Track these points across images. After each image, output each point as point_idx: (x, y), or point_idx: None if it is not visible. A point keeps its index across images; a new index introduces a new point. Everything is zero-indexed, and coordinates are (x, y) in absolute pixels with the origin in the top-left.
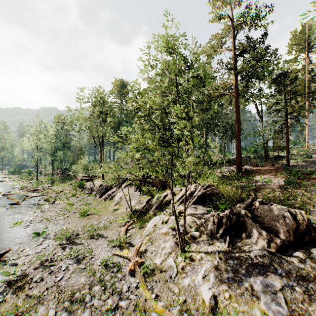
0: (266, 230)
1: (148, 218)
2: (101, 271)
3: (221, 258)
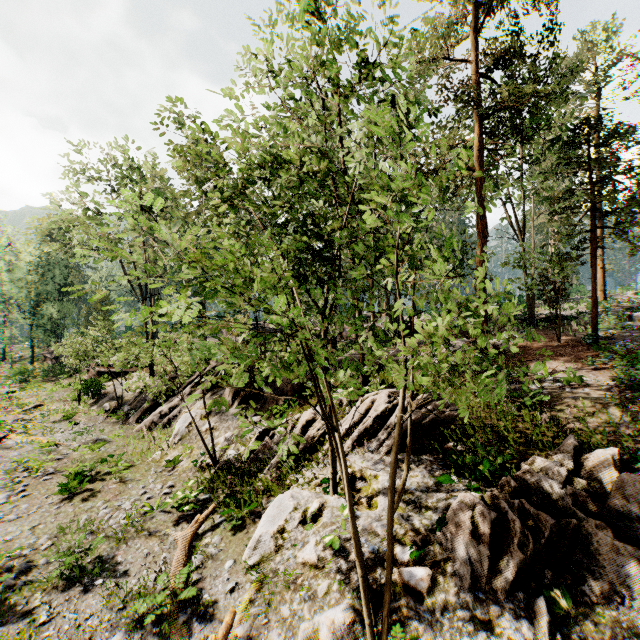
0: None
1: (262, 493)
2: None
3: None
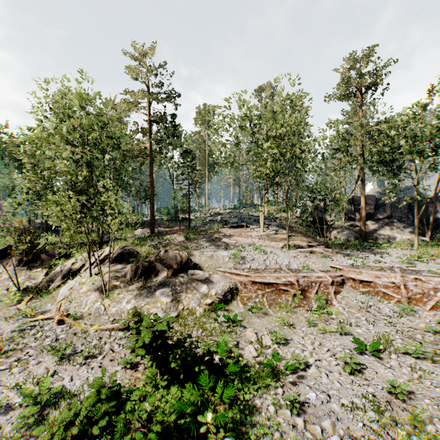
0: (167, 267)
1: (55, 289)
2: (20, 334)
3: (139, 290)
